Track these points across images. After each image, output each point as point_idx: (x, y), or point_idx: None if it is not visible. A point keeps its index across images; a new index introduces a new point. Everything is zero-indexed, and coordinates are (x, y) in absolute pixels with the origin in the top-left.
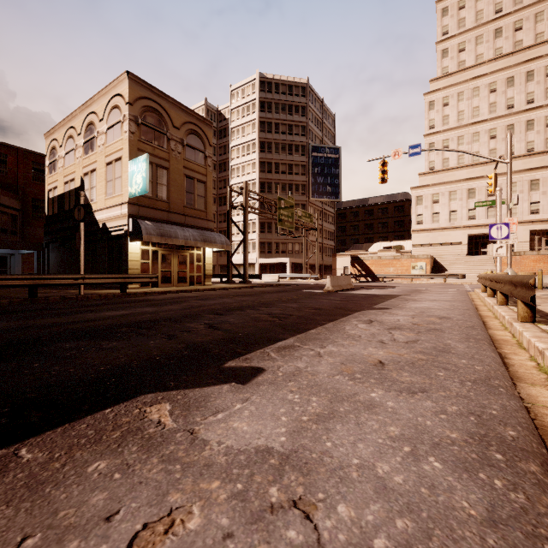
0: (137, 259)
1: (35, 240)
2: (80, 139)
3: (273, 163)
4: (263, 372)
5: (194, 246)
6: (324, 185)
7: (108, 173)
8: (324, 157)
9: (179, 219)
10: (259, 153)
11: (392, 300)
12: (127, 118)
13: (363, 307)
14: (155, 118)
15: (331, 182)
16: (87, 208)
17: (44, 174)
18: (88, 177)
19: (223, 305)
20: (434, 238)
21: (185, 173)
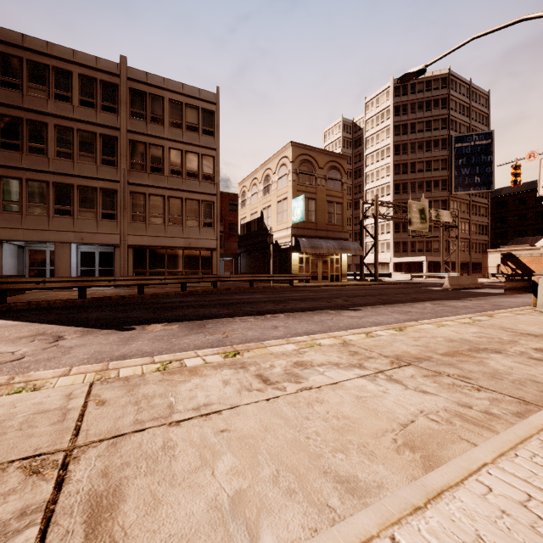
0: (296, 264)
1: (230, 250)
2: (261, 186)
3: (408, 164)
4: (362, 310)
5: (334, 253)
6: (470, 176)
7: (278, 208)
8: (471, 145)
9: (323, 234)
10: (393, 157)
11: (493, 296)
12: (290, 172)
13: (450, 299)
14: (307, 166)
15: (480, 172)
16: (265, 231)
17: (235, 206)
18: (266, 211)
19: (353, 294)
20: None
21: (327, 199)
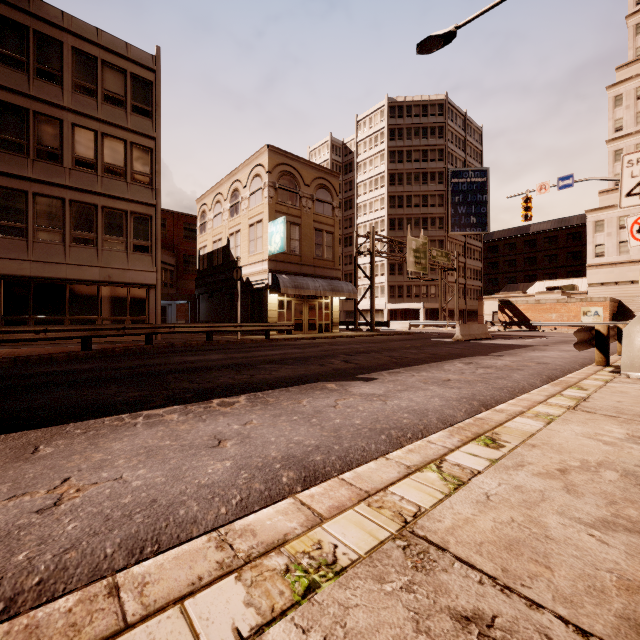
0: (275, 309)
1: (185, 291)
2: (227, 203)
3: (404, 197)
4: (377, 379)
5: (323, 295)
6: (466, 216)
7: (250, 233)
8: (467, 182)
9: (309, 271)
10: (388, 187)
11: (518, 349)
12: (267, 185)
13: (477, 354)
14: (289, 180)
15: (476, 212)
16: (233, 264)
17: (192, 232)
18: (233, 237)
19: (352, 349)
20: (621, 274)
21: (314, 226)
